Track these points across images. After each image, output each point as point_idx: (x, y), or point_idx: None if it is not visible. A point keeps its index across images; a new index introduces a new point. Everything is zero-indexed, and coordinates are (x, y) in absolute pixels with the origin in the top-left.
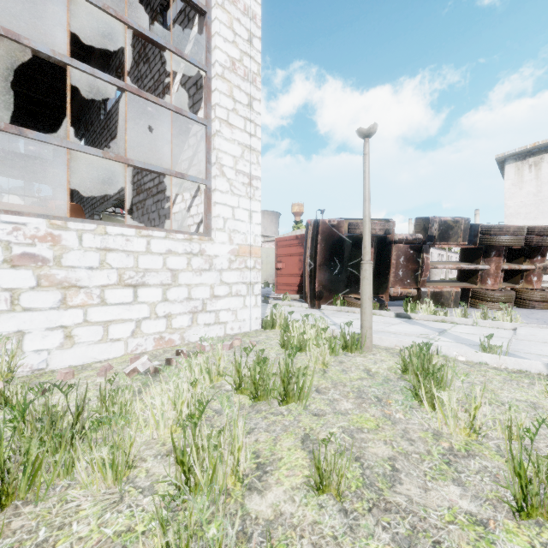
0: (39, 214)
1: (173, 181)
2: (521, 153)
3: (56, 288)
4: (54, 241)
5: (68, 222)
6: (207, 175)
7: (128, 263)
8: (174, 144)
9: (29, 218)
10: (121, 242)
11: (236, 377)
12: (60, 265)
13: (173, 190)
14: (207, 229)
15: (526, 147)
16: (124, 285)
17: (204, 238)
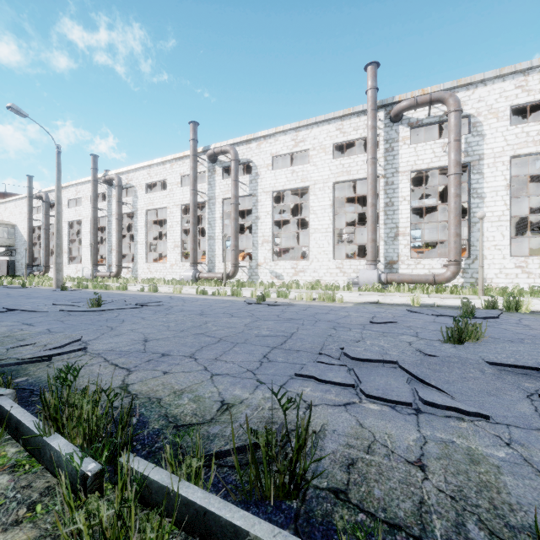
0: (521, 256)
1: None
2: None
3: (526, 273)
4: (525, 262)
5: (529, 257)
6: None
7: None
8: None
9: (519, 257)
10: None
11: None
12: (527, 268)
13: None
14: None
15: None
16: None
17: None
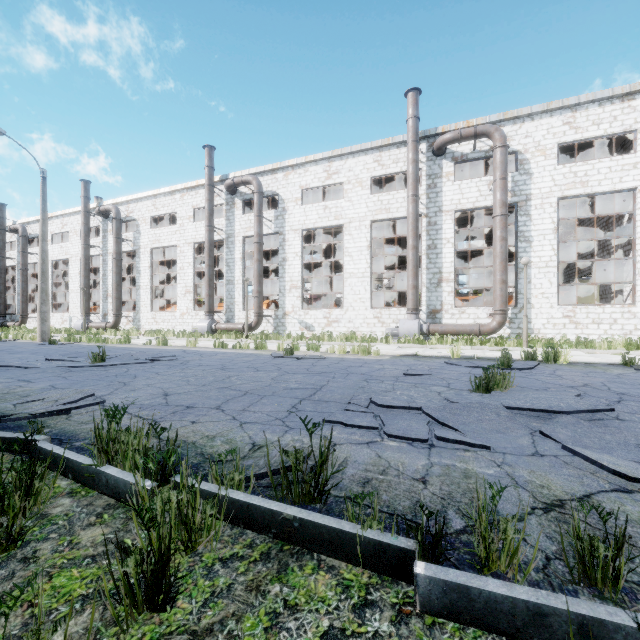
0: (569, 305)
1: (624, 269)
2: None
3: (574, 323)
4: (573, 311)
5: (577, 306)
6: (633, 280)
7: (595, 316)
8: (625, 249)
9: (567, 306)
10: (593, 310)
11: (625, 345)
12: (575, 318)
13: (624, 274)
14: (633, 301)
15: None
16: (594, 323)
17: (630, 306)
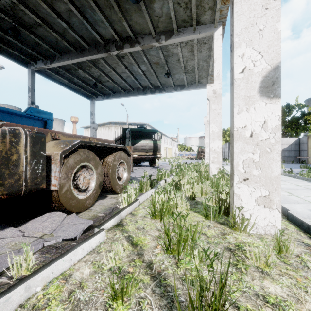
0: None
1: None
2: (86, 127)
3: None
4: None
5: None
6: None
7: None
8: None
9: None
10: None
11: None
12: None
13: None
14: None
15: (85, 126)
16: None
17: None
